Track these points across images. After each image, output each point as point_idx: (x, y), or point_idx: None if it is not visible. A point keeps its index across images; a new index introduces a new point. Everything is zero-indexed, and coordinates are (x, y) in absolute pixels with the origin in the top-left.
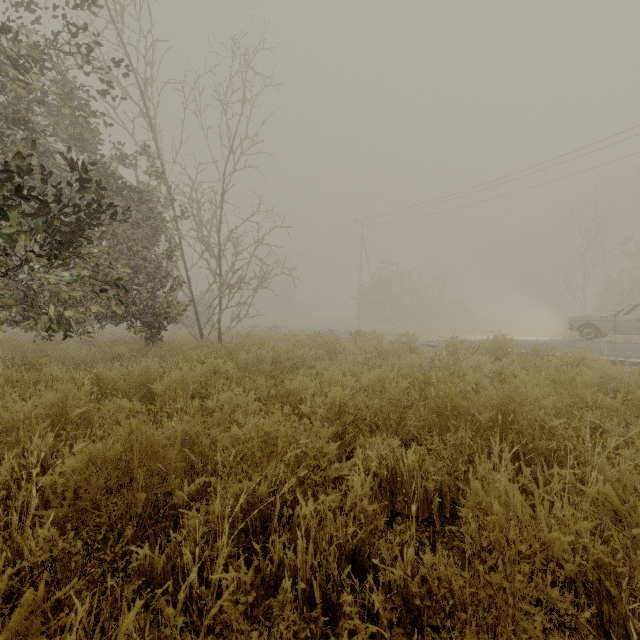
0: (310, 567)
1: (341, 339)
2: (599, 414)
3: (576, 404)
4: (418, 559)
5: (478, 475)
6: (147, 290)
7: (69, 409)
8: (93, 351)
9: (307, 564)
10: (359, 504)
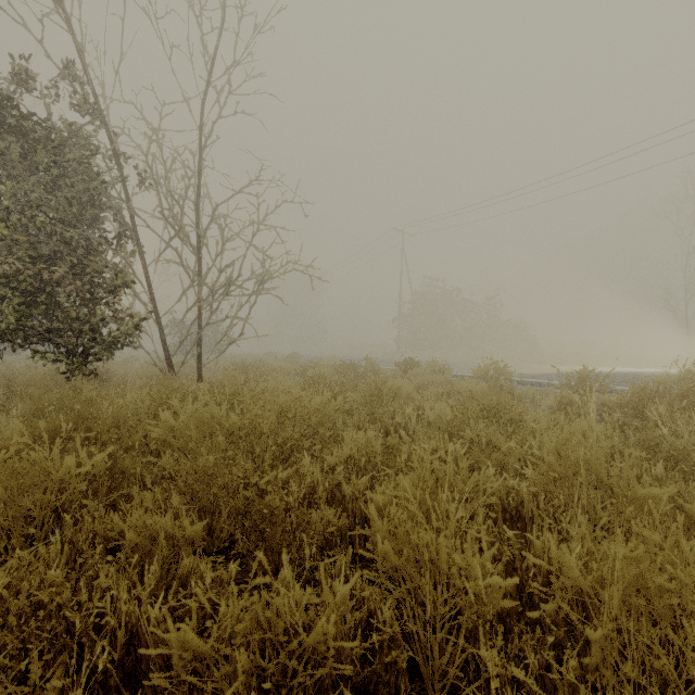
0: None
1: (384, 372)
2: None
3: None
4: None
5: None
6: (68, 293)
7: None
8: None
9: None
10: None
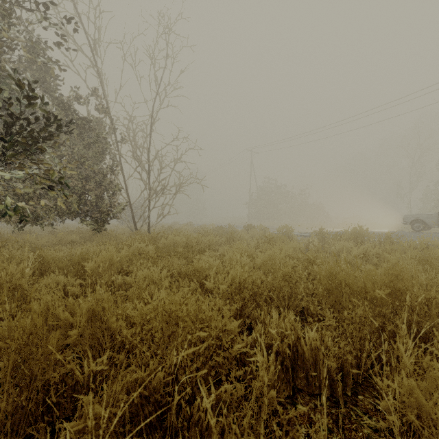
0: None
1: (237, 231)
2: None
3: None
4: None
5: (402, 366)
6: (95, 194)
7: None
8: (52, 238)
9: None
10: (266, 395)
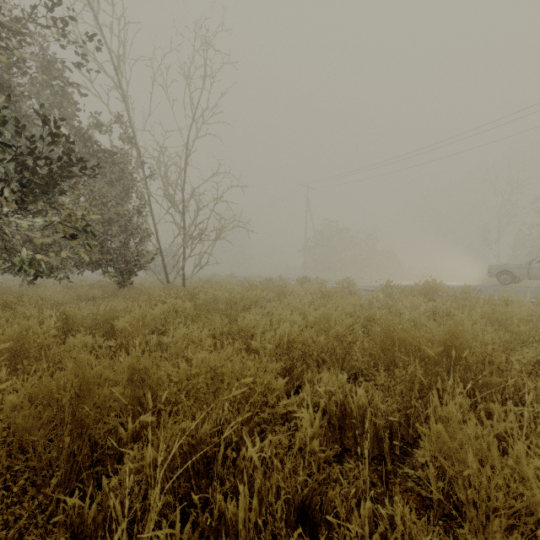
0: (254, 523)
1: (289, 284)
2: (537, 350)
3: (513, 340)
4: (374, 508)
5: (437, 415)
6: (119, 240)
7: (26, 344)
8: (70, 293)
9: (250, 521)
10: (309, 445)
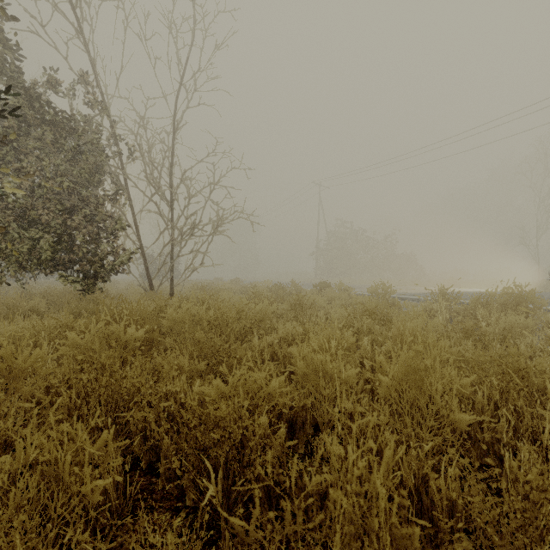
0: None
1: (304, 291)
2: None
3: None
4: None
5: None
6: (83, 234)
7: None
8: None
9: None
10: None
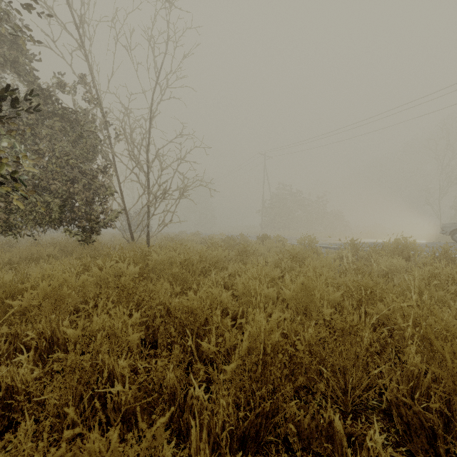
0: None
1: (250, 242)
2: None
3: None
4: None
5: None
6: (82, 199)
7: None
8: (23, 252)
9: None
10: None
